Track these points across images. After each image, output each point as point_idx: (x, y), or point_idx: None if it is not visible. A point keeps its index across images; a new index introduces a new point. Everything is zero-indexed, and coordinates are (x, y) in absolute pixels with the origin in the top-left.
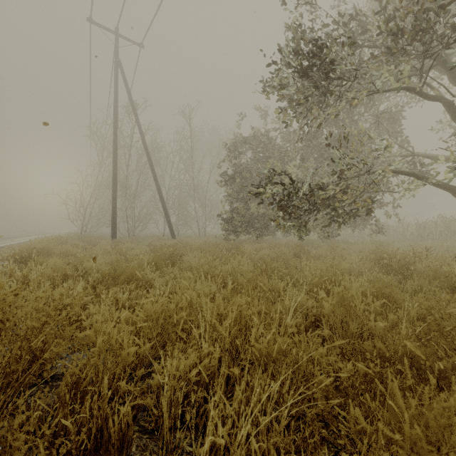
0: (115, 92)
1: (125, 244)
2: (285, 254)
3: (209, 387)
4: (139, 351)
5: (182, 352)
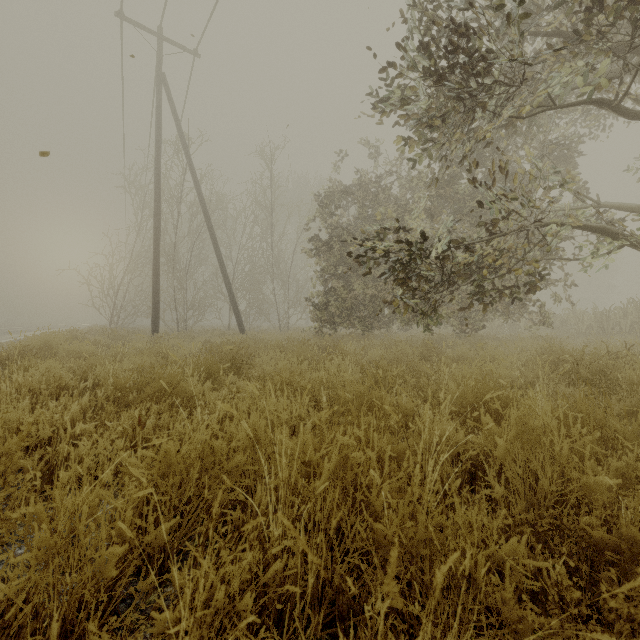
0: (157, 121)
1: (170, 340)
2: (407, 354)
3: (284, 614)
4: (145, 541)
5: (237, 528)
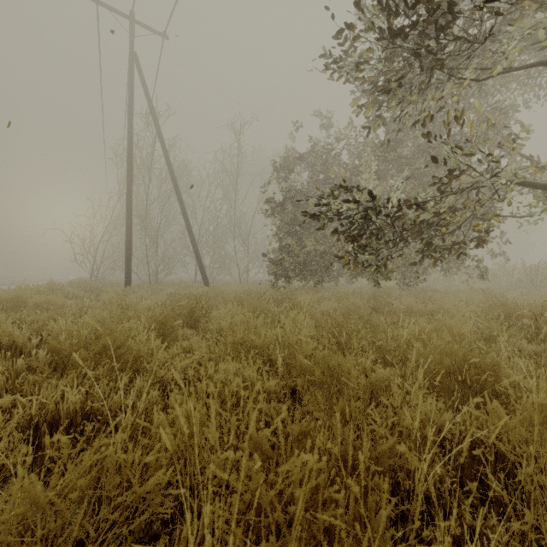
0: (129, 96)
1: (138, 292)
2: (359, 307)
3: None
4: None
5: None
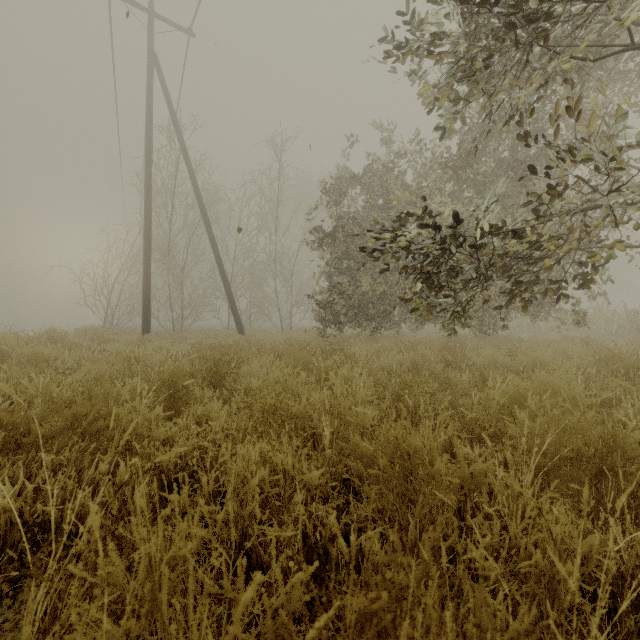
0: (147, 104)
1: (155, 342)
2: (429, 360)
3: None
4: None
5: None
